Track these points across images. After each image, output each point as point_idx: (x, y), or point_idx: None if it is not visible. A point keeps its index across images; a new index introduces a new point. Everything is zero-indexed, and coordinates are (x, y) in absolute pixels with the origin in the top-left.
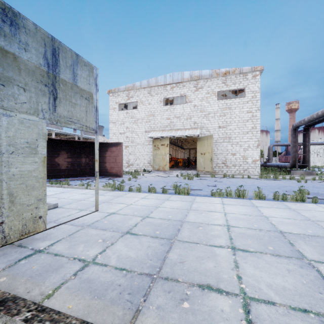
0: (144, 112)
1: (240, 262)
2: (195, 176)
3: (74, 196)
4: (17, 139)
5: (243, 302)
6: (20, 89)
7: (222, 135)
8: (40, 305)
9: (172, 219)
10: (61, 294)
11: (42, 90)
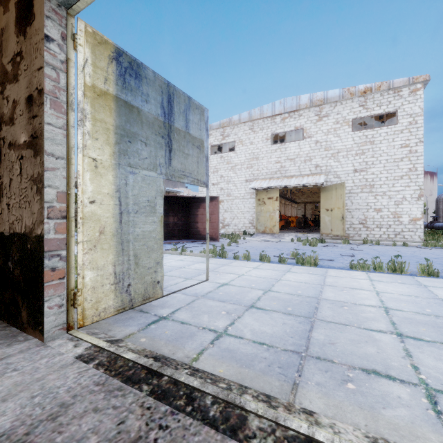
0: (243, 155)
1: (413, 352)
2: (319, 241)
3: (171, 262)
4: (140, 198)
5: (426, 393)
6: (142, 144)
7: (359, 182)
8: (190, 365)
9: (303, 295)
10: (206, 359)
11: (160, 143)
